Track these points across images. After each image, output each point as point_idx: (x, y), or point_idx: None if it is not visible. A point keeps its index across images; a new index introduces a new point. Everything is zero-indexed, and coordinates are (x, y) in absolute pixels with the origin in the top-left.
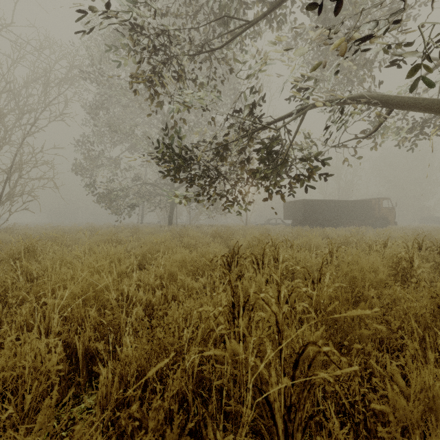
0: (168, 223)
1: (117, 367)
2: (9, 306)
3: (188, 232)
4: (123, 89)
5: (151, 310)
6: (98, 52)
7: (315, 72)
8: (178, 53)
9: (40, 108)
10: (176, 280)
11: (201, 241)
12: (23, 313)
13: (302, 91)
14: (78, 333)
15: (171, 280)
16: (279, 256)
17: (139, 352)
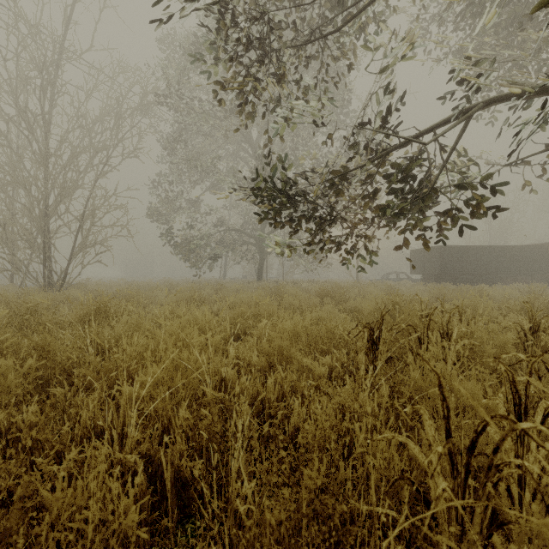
0: (257, 278)
1: (240, 543)
2: (76, 387)
3: (286, 289)
4: (205, 113)
5: (260, 406)
6: (176, 72)
7: (486, 50)
8: (280, 49)
9: (114, 144)
10: (287, 358)
11: (305, 302)
12: (90, 407)
13: (460, 83)
14: (163, 444)
15: (281, 358)
16: (449, 330)
17: (276, 515)
